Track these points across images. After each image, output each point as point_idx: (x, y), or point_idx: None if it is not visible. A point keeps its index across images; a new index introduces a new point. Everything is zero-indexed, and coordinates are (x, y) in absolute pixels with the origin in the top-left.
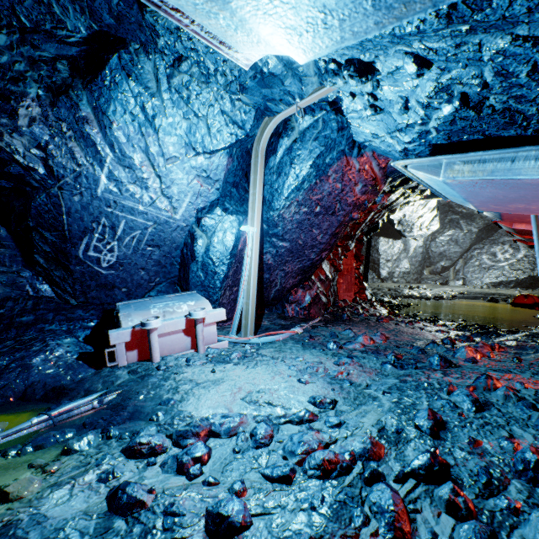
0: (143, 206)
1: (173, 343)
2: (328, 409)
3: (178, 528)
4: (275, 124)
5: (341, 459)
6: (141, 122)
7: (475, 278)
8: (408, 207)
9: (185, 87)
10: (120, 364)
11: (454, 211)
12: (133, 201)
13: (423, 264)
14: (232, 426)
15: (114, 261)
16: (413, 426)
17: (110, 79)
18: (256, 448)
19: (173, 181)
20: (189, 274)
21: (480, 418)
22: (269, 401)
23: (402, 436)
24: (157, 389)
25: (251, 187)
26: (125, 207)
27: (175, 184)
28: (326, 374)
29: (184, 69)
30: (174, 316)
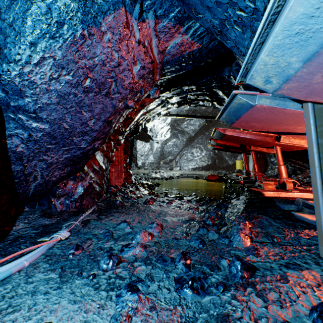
0: None
1: None
2: None
3: None
4: None
5: None
6: None
7: (185, 166)
8: (157, 120)
9: None
10: None
11: (175, 129)
12: None
13: (160, 158)
14: None
15: None
16: None
17: None
18: None
19: None
20: None
21: None
22: None
23: None
24: None
25: None
26: None
27: None
28: None
29: None
30: None
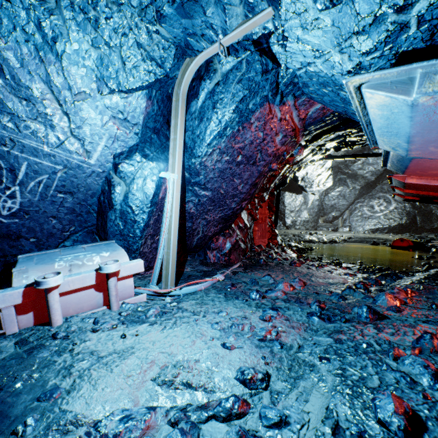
0: (49, 147)
1: (81, 300)
2: (260, 390)
3: None
4: (197, 65)
5: None
6: (39, 44)
7: (358, 225)
8: (310, 166)
9: (92, 6)
10: (7, 331)
11: (342, 172)
12: (35, 141)
13: (318, 215)
14: None
15: (16, 208)
16: (374, 420)
17: None
18: None
19: (84, 121)
20: (107, 222)
21: None
22: (188, 381)
23: None
24: (43, 370)
25: (172, 132)
26: (26, 147)
27: (87, 124)
28: (253, 333)
29: None
30: (83, 270)
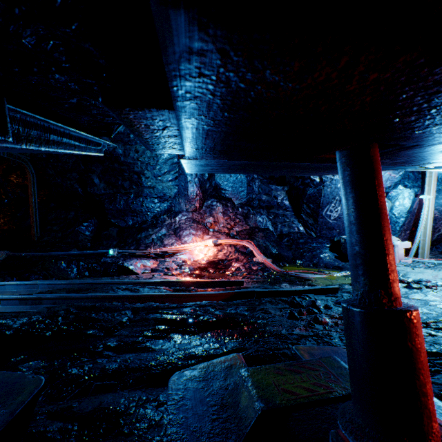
0: None
1: None
2: None
3: (440, 293)
4: None
5: None
6: None
7: None
8: None
9: None
10: None
11: None
12: None
13: None
14: (441, 283)
15: (336, 216)
16: None
17: None
18: None
19: None
20: None
21: None
22: None
23: None
24: None
25: (427, 172)
26: None
27: None
28: None
29: None
30: None
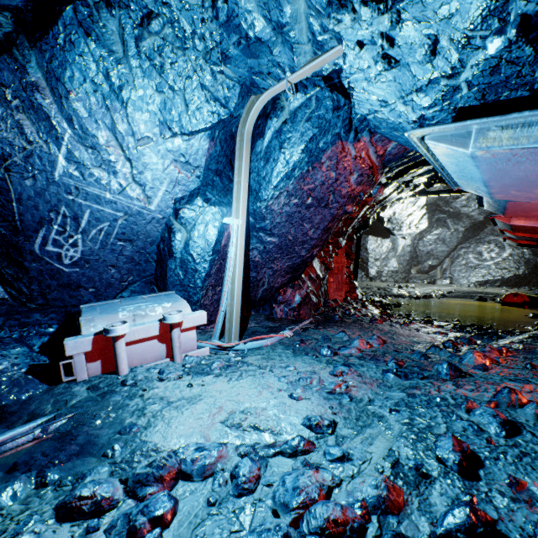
0: (111, 194)
1: (145, 351)
2: (326, 434)
3: None
4: (263, 103)
5: (351, 516)
6: (106, 93)
7: (462, 277)
8: (399, 205)
9: (157, 52)
10: (78, 378)
11: (441, 210)
12: (99, 188)
13: (410, 263)
14: (207, 463)
15: (78, 257)
16: (433, 458)
17: (64, 37)
18: (237, 497)
19: (146, 166)
20: (167, 272)
21: (513, 446)
22: (256, 424)
23: (423, 474)
24: (118, 411)
25: (235, 174)
26: (90, 195)
27: (149, 169)
28: (321, 387)
29: (154, 28)
30: (146, 320)
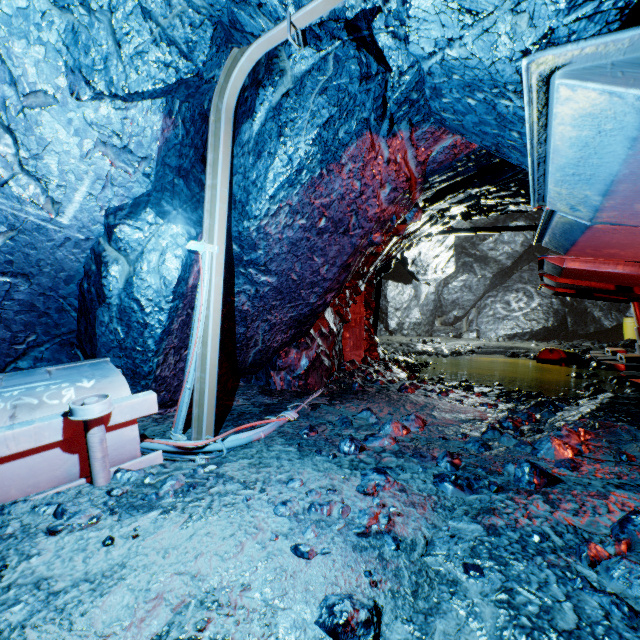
0: None
1: (34, 471)
2: None
3: None
4: (251, 61)
5: None
6: None
7: (489, 329)
8: (425, 243)
9: None
10: None
11: (467, 253)
12: None
13: (434, 314)
14: None
15: None
16: None
17: None
18: None
19: (45, 145)
20: (96, 327)
21: None
22: (226, 637)
23: None
24: None
25: (208, 174)
26: None
27: (52, 151)
28: (347, 521)
29: None
30: (39, 414)
